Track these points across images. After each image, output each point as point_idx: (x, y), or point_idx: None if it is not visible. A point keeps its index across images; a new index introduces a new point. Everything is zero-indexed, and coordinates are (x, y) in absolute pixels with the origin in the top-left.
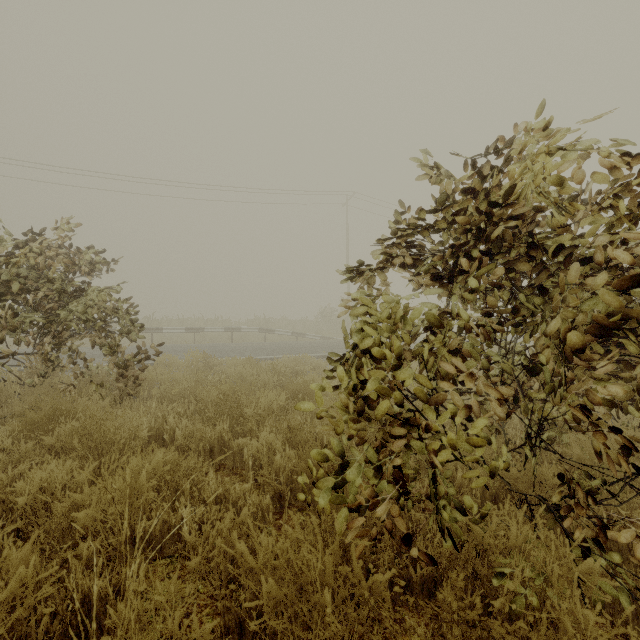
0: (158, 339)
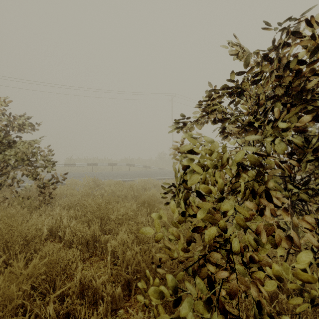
0: (74, 169)
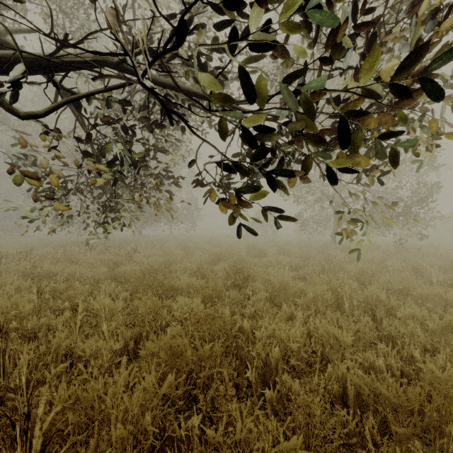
0: None
